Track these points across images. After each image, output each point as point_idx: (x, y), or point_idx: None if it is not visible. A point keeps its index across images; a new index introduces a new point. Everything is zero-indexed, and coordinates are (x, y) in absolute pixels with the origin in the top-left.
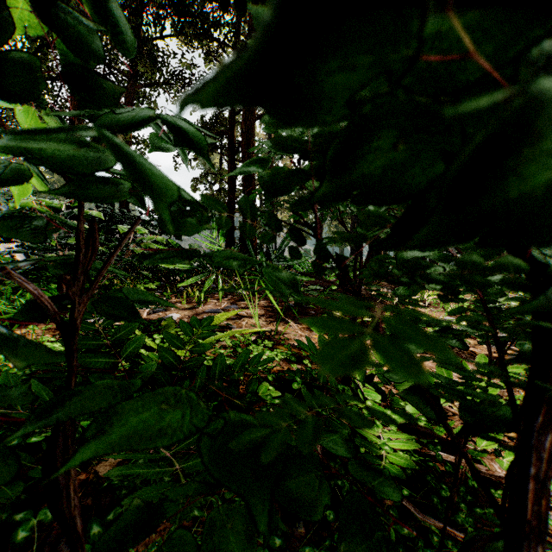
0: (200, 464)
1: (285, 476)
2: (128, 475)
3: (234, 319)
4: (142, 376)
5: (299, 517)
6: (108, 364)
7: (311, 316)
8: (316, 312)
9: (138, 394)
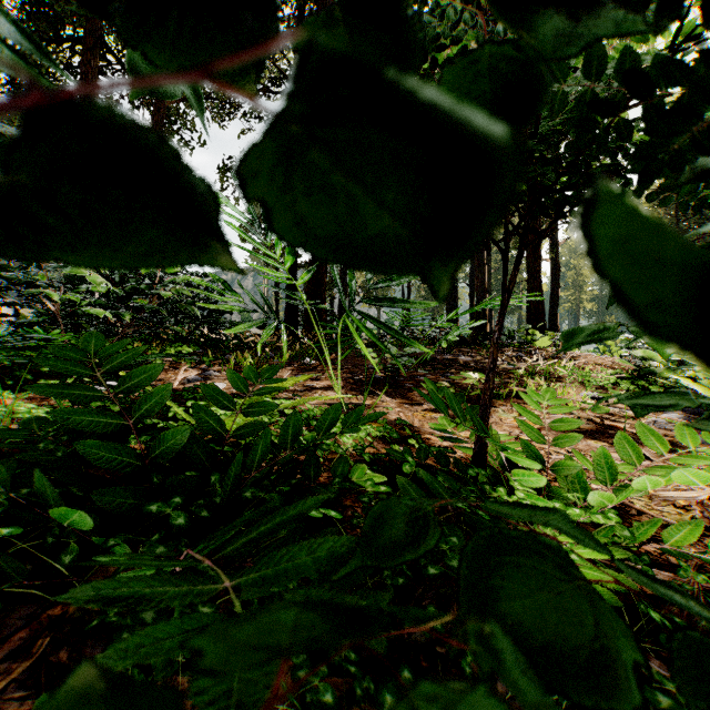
0: (275, 576)
1: (495, 593)
2: (116, 599)
3: (302, 391)
4: (166, 448)
5: (576, 701)
6: (109, 426)
7: (408, 389)
8: (413, 385)
9: (159, 476)
